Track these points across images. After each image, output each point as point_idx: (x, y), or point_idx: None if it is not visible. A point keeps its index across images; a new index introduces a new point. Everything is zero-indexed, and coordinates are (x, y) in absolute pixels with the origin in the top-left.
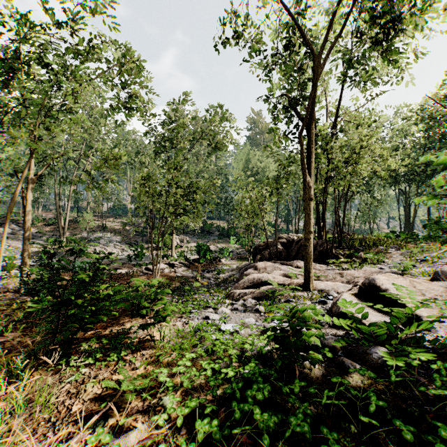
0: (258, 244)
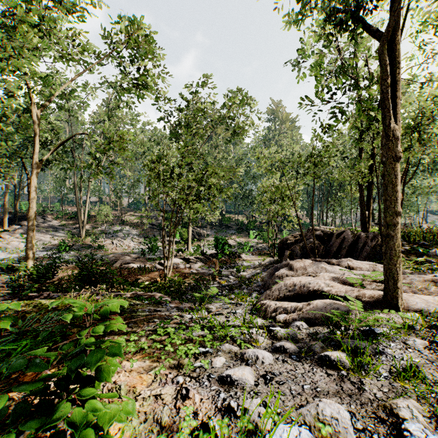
0: (284, 238)
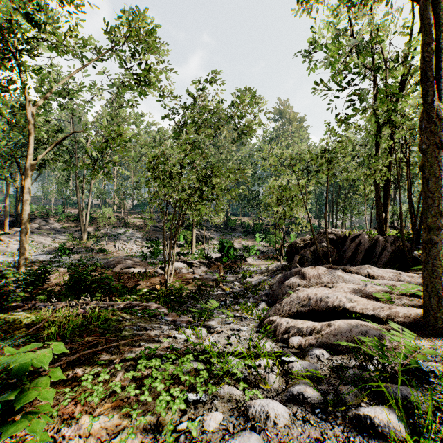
0: (293, 242)
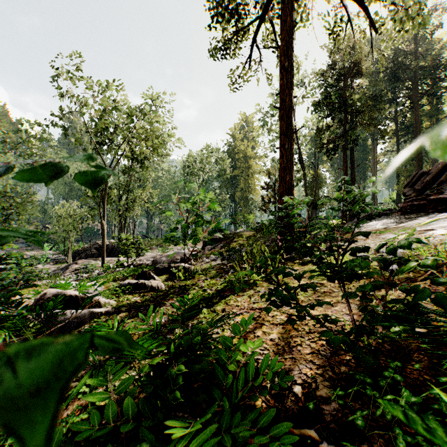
0: (77, 250)
